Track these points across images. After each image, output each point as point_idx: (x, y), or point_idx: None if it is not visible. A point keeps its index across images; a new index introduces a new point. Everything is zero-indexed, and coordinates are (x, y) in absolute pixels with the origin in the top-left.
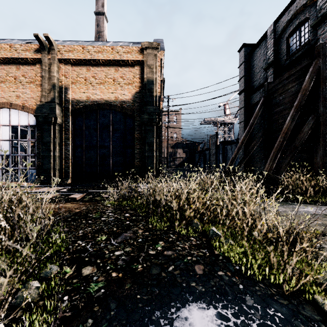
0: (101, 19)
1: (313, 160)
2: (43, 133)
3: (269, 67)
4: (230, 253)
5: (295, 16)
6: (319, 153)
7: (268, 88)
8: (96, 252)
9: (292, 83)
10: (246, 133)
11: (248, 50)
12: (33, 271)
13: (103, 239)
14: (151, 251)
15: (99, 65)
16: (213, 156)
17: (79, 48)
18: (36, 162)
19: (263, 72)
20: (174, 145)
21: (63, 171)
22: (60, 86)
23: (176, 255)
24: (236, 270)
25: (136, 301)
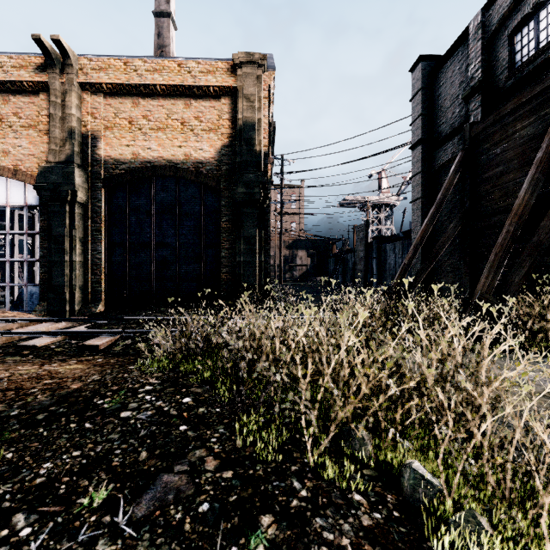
0: (165, 24)
1: None
2: (50, 219)
3: (473, 93)
4: None
5: None
6: None
7: (471, 133)
8: None
9: (522, 119)
10: (429, 218)
11: (428, 68)
12: None
13: (96, 503)
14: None
15: (155, 95)
16: (361, 262)
17: (118, 64)
18: (39, 274)
19: (460, 105)
20: (293, 244)
21: (88, 290)
22: (83, 133)
23: None
24: None
25: None
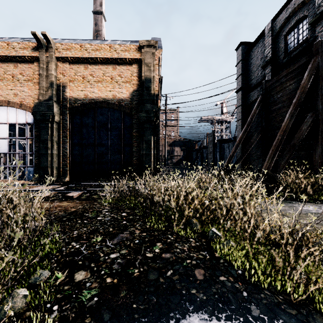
0: (99, 18)
1: (312, 158)
2: (40, 131)
3: (267, 65)
4: (232, 256)
5: (293, 14)
6: (318, 151)
7: (266, 86)
8: (91, 255)
9: (290, 80)
10: (243, 131)
11: (245, 49)
12: (22, 276)
13: (98, 240)
14: (148, 253)
15: (97, 63)
16: (211, 154)
17: (77, 46)
18: (34, 160)
19: (261, 70)
20: (172, 144)
21: (60, 169)
22: (57, 84)
23: (174, 258)
24: (239, 274)
25: (131, 311)
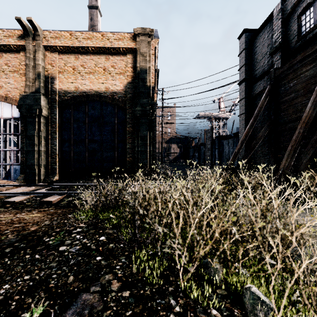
0: (95, 13)
1: None
2: (26, 125)
3: (276, 51)
4: None
5: None
6: None
7: (275, 74)
8: None
9: (306, 66)
10: (250, 125)
11: (249, 36)
12: None
13: None
14: None
15: (88, 53)
16: (209, 151)
17: (66, 35)
18: (20, 158)
19: (268, 58)
20: (169, 140)
21: (49, 167)
22: (45, 75)
23: None
24: None
25: None
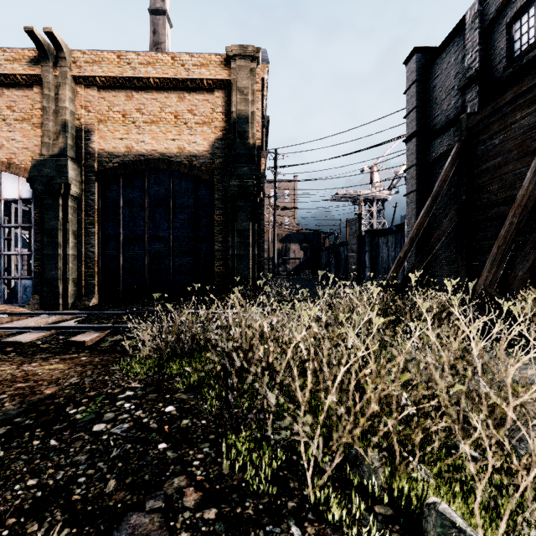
0: (160, 22)
1: None
2: (44, 212)
3: (470, 84)
4: None
5: None
6: None
7: (468, 124)
8: None
9: (522, 109)
10: (425, 210)
11: (423, 60)
12: None
13: None
14: None
15: (149, 88)
16: (354, 255)
17: (112, 57)
18: (33, 267)
19: (456, 96)
20: (286, 238)
21: (82, 283)
22: (76, 126)
23: None
24: None
25: None
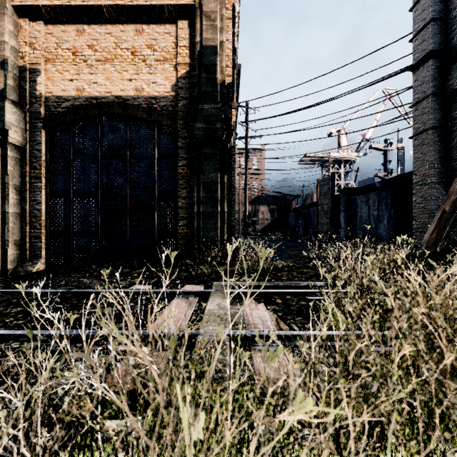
0: None
1: None
2: None
3: None
4: None
5: None
6: None
7: None
8: None
9: None
10: None
11: None
12: None
13: None
14: None
15: (102, 21)
16: (326, 215)
17: None
18: None
19: None
20: (255, 200)
21: (26, 245)
22: (20, 66)
23: None
24: None
25: None
